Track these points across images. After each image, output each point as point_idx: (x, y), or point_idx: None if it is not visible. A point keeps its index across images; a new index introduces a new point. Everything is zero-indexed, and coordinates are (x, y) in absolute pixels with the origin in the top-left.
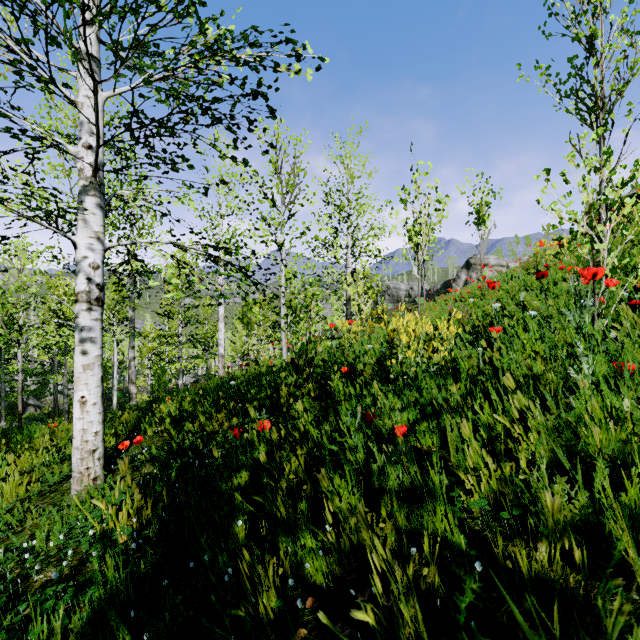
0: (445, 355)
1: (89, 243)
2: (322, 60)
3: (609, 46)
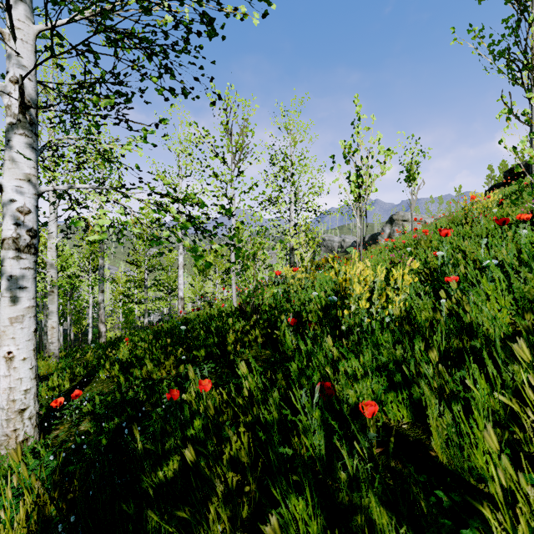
0: (400, 306)
1: (18, 186)
2: (269, 4)
3: None
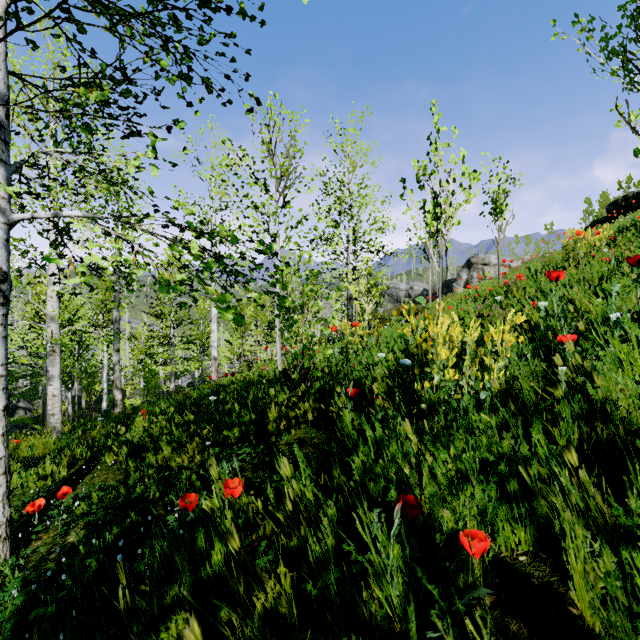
0: (499, 375)
1: None
2: None
3: None
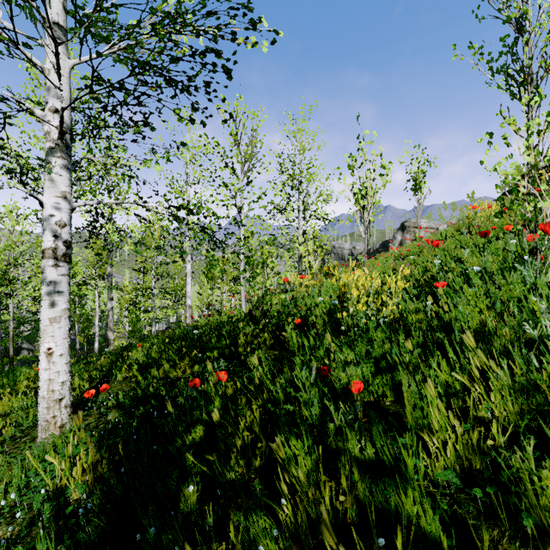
0: (393, 308)
1: (56, 202)
2: (277, 33)
3: (539, 25)
